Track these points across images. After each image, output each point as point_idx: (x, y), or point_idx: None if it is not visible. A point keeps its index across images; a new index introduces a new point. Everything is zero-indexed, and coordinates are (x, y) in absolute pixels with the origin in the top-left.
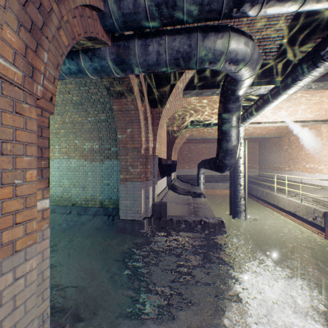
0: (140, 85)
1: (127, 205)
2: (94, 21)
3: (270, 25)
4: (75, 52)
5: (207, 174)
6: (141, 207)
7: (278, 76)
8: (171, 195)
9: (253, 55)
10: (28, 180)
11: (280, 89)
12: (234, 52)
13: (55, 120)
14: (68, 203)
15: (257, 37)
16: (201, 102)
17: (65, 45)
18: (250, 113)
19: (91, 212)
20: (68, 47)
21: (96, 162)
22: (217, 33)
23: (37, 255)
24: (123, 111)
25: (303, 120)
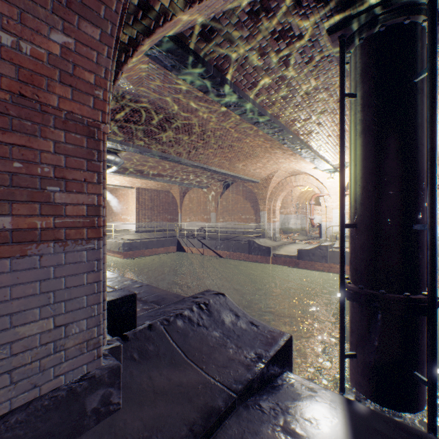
0: None
1: None
2: None
3: None
4: None
5: None
6: None
7: None
8: None
9: None
10: None
11: None
12: None
13: None
14: None
15: None
16: None
17: None
18: None
19: None
20: None
21: None
22: None
23: None
24: None
25: (117, 184)
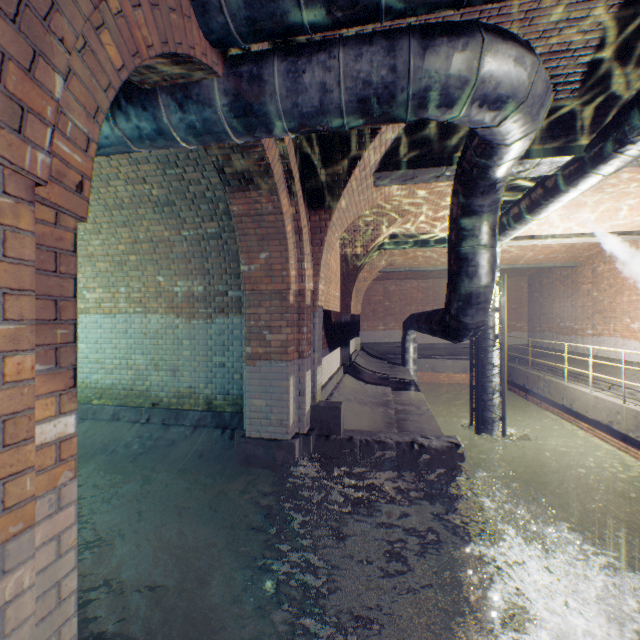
0: (285, 161)
1: (261, 409)
2: (184, 19)
3: (569, 22)
4: (148, 93)
5: (422, 342)
6: (288, 413)
7: (581, 136)
8: (351, 385)
9: (534, 85)
10: (10, 378)
11: (584, 165)
12: (492, 79)
13: (119, 236)
14: (144, 402)
15: (537, 51)
16: (412, 197)
17: (116, 66)
18: (515, 216)
19: (189, 421)
20: (122, 71)
21: (199, 320)
22: (454, 38)
23: (45, 547)
24: (251, 216)
25: (626, 230)
